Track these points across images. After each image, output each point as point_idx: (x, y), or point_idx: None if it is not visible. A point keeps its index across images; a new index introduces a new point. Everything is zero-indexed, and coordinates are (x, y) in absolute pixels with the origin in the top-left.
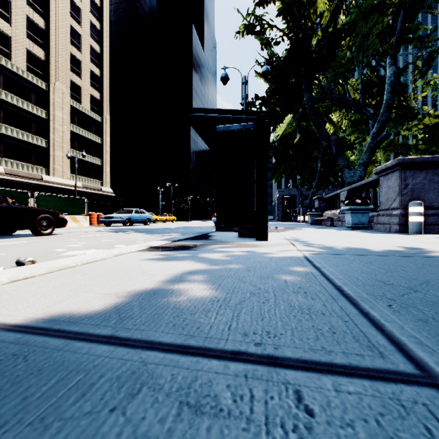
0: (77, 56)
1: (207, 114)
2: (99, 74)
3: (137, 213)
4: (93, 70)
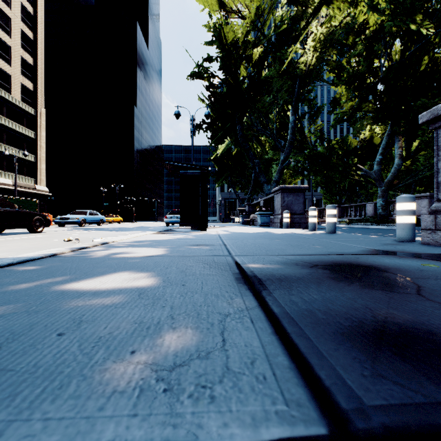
0: (5, 41)
1: (174, 163)
2: (32, 63)
3: (91, 215)
4: (25, 58)
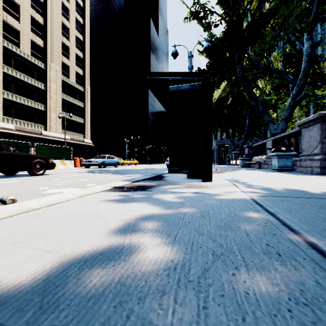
0: (66, 44)
1: (161, 77)
2: (82, 56)
3: (109, 158)
4: (78, 54)
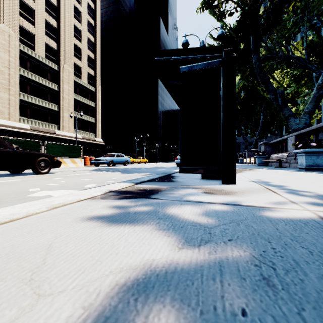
0: (78, 45)
1: (171, 57)
2: (94, 57)
3: (118, 157)
4: (89, 55)
